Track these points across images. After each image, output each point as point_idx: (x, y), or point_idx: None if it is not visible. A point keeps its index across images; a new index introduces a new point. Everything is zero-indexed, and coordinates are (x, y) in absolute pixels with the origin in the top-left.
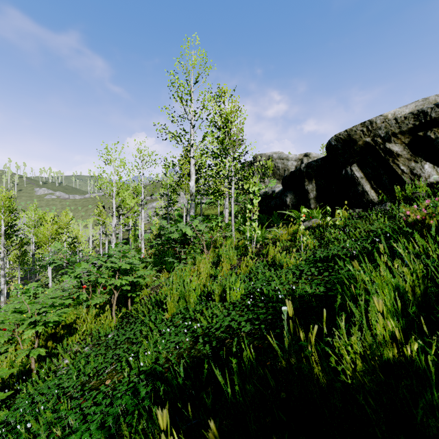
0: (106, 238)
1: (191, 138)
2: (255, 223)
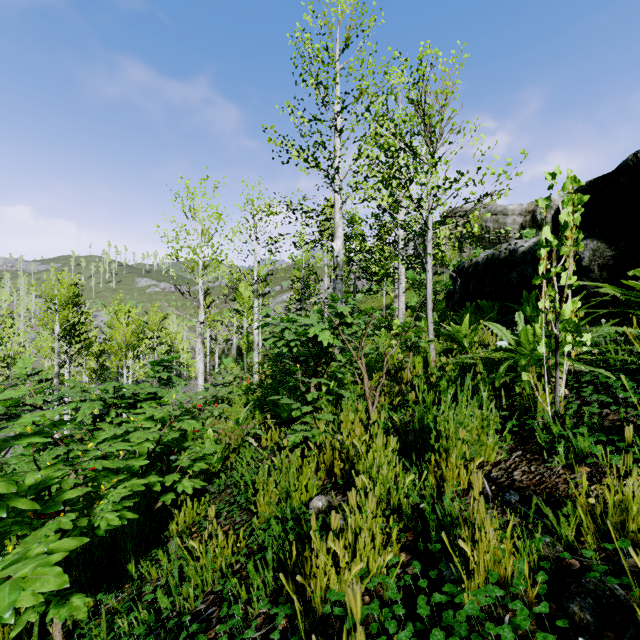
0: (216, 345)
1: (336, 159)
2: (573, 304)
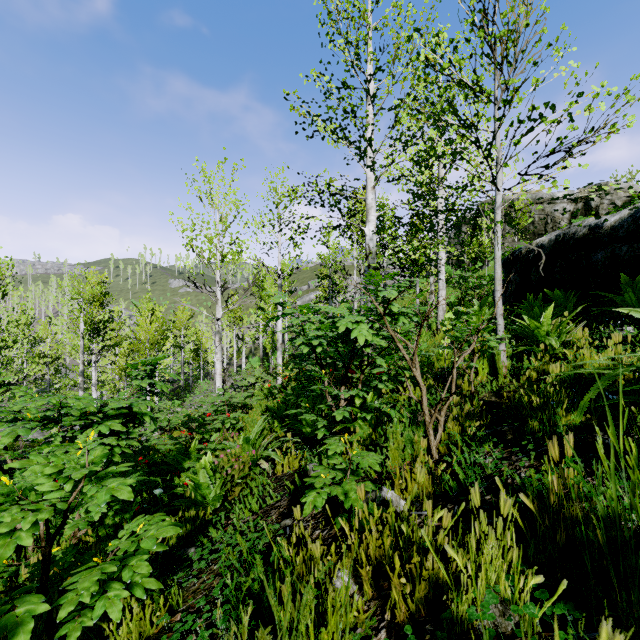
0: (243, 345)
1: (368, 131)
2: None
